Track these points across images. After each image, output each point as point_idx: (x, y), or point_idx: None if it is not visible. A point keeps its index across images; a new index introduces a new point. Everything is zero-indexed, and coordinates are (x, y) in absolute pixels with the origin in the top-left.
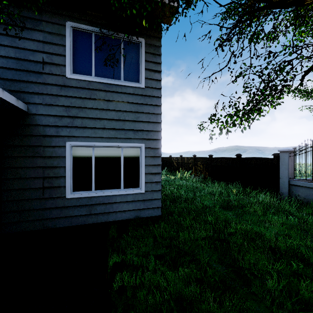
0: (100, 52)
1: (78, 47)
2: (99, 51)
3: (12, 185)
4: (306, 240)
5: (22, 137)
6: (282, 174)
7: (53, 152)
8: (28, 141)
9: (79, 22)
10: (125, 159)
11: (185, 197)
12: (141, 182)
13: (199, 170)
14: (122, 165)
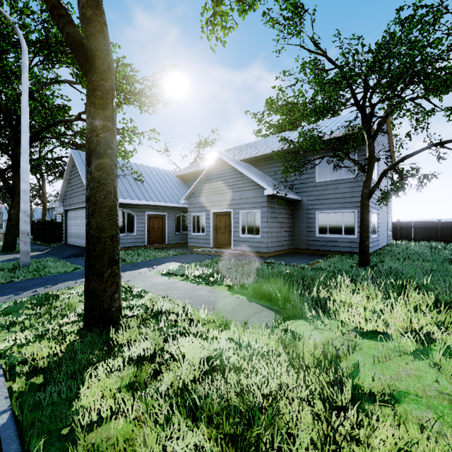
0: (331, 165)
1: (321, 166)
2: (330, 164)
3: (297, 229)
4: (448, 267)
5: (300, 210)
6: None
7: (310, 216)
8: (302, 212)
9: (321, 155)
10: (345, 219)
11: (420, 254)
12: (355, 232)
13: None
14: (343, 222)
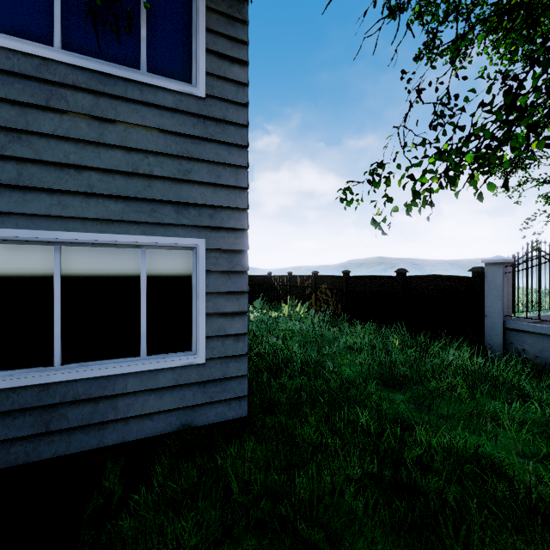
0: None
1: None
2: None
3: None
4: None
5: None
6: (490, 309)
7: None
8: None
9: None
10: (153, 279)
11: (300, 359)
12: (197, 337)
13: (325, 300)
14: (146, 293)
